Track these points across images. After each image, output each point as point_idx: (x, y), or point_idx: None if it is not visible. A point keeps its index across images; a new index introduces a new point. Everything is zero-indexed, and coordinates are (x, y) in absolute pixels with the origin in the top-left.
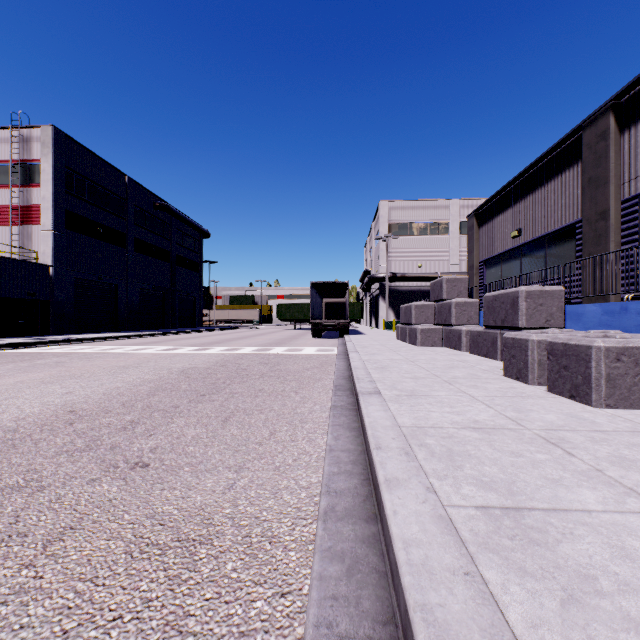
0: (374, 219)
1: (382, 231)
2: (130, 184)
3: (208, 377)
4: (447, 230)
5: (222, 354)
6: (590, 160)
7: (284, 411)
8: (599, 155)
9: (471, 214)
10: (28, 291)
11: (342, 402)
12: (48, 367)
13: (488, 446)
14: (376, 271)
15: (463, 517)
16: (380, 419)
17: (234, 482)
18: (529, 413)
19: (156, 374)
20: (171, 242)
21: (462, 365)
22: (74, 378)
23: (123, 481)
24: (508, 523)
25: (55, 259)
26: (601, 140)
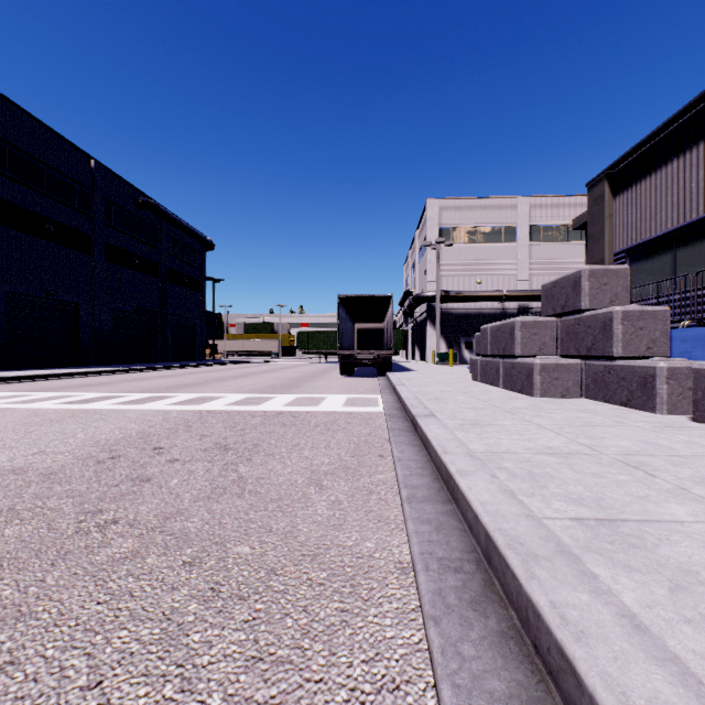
0: (418, 225)
1: (431, 237)
2: (98, 170)
3: None
4: (514, 236)
5: (165, 413)
6: None
7: None
8: None
9: (598, 177)
10: None
11: None
12: None
13: None
14: (422, 290)
15: None
16: None
17: None
18: None
19: None
20: (161, 252)
21: None
22: None
23: None
24: None
25: None
26: None
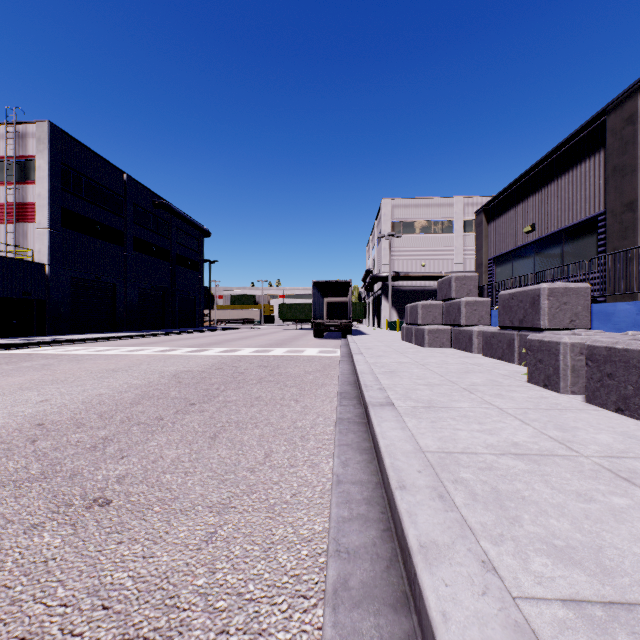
0: (377, 218)
1: (385, 229)
2: (129, 182)
3: (201, 382)
4: (451, 228)
5: (219, 356)
6: (615, 147)
7: (282, 425)
8: (626, 141)
9: (479, 210)
10: (23, 290)
11: (349, 414)
12: (32, 370)
13: (543, 483)
14: (379, 270)
15: (550, 624)
16: (398, 441)
17: (214, 530)
18: (576, 432)
19: (146, 378)
20: (171, 241)
21: (478, 369)
22: (56, 383)
23: (71, 528)
24: (625, 639)
25: (51, 258)
26: (628, 125)
